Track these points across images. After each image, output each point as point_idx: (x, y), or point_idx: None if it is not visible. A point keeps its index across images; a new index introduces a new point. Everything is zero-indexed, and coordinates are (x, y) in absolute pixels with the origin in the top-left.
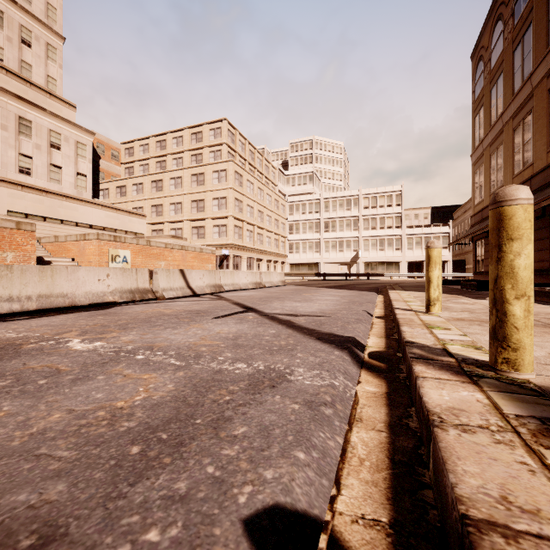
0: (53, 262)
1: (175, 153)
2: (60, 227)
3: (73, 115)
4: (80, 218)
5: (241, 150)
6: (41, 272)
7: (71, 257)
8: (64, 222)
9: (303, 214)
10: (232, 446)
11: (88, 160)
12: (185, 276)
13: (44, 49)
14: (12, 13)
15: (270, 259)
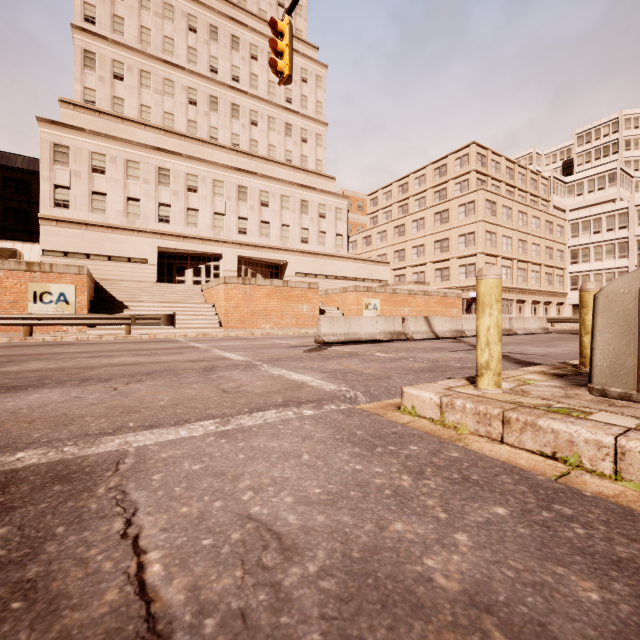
0: (326, 311)
1: (417, 194)
2: (325, 281)
3: (333, 186)
4: (338, 272)
5: (494, 172)
6: (345, 320)
7: (336, 306)
8: (328, 276)
9: (596, 233)
10: (447, 373)
11: (344, 221)
12: (429, 322)
13: (314, 140)
14: (296, 122)
15: (537, 300)
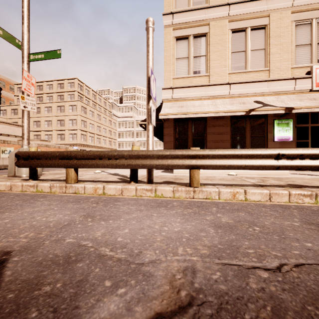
0: None
1: (48, 93)
2: None
3: None
4: None
5: (87, 94)
6: None
7: None
8: None
9: (126, 128)
10: None
11: None
12: None
13: None
14: None
15: None
